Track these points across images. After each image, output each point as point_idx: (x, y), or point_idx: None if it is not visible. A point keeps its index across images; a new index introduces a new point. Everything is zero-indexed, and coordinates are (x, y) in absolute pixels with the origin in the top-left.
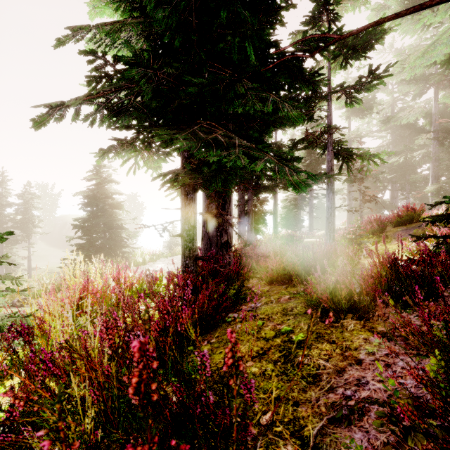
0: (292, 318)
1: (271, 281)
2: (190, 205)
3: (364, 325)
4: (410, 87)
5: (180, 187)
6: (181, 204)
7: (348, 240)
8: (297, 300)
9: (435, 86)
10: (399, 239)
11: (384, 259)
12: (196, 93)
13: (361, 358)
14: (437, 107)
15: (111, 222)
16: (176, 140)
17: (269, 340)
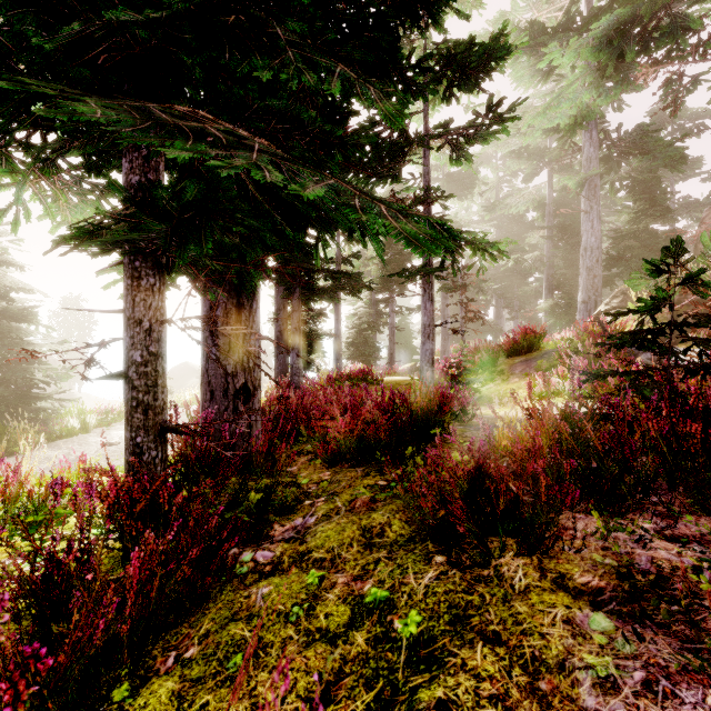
0: (384, 558)
1: (334, 460)
2: (148, 304)
3: (541, 567)
4: (521, 164)
5: (123, 260)
6: (124, 300)
7: (450, 379)
8: (388, 505)
9: (549, 167)
10: (518, 375)
11: (547, 416)
12: (150, 7)
13: (588, 708)
14: (552, 196)
15: (5, 349)
16: (117, 152)
17: (338, 640)
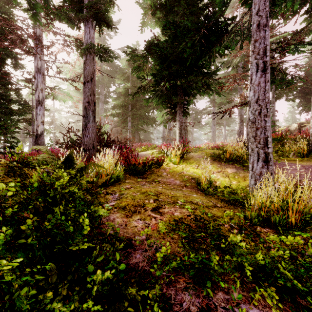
0: None
1: None
2: None
3: None
4: None
5: None
6: None
7: None
8: None
9: None
10: None
11: None
12: None
13: None
14: None
15: None
16: None
17: None
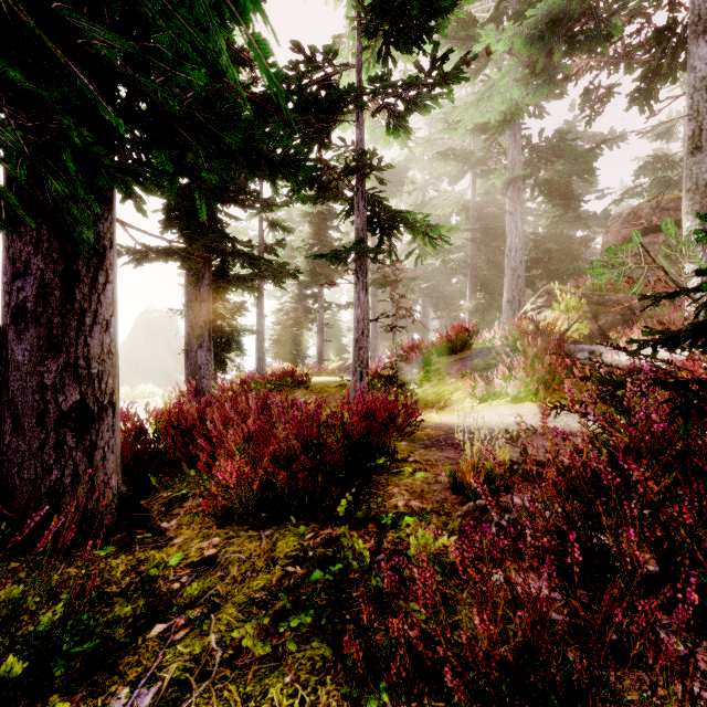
0: None
1: (229, 515)
2: None
3: None
4: (447, 167)
5: None
6: None
7: (384, 380)
8: (305, 644)
9: (473, 172)
10: (455, 375)
11: (580, 463)
12: None
13: None
14: (475, 200)
15: None
16: None
17: None
